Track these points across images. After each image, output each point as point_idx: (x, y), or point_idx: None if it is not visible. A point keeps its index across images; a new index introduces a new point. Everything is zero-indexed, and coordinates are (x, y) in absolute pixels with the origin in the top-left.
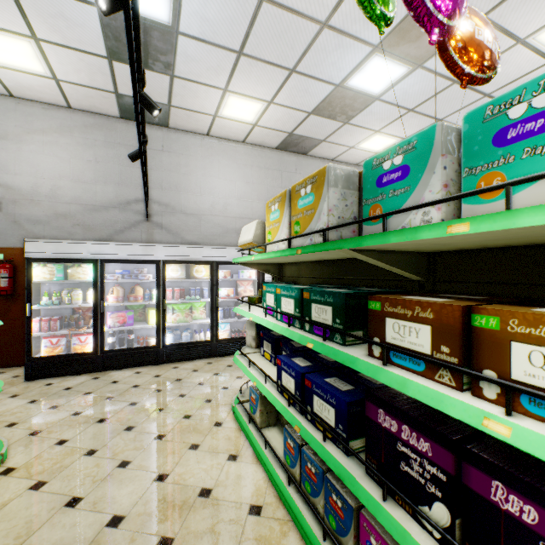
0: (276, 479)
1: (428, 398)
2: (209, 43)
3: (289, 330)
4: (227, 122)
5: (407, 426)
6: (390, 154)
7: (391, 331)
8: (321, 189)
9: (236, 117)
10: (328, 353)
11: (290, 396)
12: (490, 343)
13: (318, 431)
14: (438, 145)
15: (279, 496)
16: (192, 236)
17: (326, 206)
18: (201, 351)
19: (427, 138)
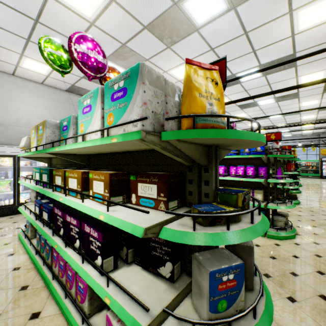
0: (31, 254)
1: (55, 197)
2: (5, 30)
3: (35, 186)
4: (27, 71)
5: (59, 209)
6: (65, 120)
7: (56, 180)
8: (44, 128)
9: (33, 69)
10: (42, 192)
11: (36, 215)
12: (67, 179)
13: (44, 225)
14: (72, 121)
15: (32, 261)
16: (0, 138)
17: (45, 135)
18: (5, 211)
19: (70, 118)
